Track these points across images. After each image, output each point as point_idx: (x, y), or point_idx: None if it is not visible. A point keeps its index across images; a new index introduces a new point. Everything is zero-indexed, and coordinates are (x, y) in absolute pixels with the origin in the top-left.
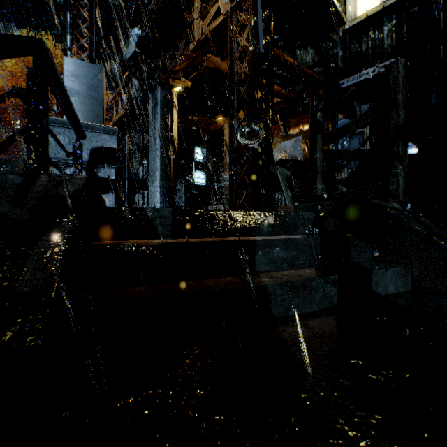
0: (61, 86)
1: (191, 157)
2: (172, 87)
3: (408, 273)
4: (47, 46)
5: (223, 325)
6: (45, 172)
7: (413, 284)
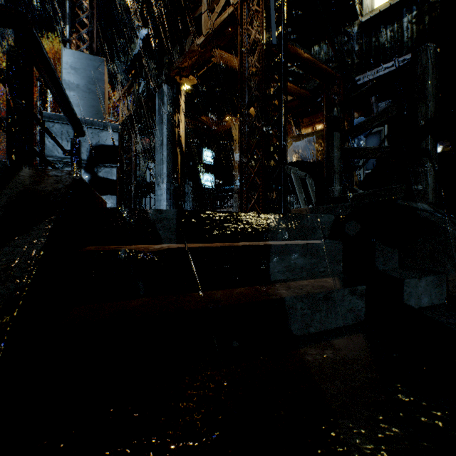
0: (52, 72)
1: (199, 159)
2: (179, 85)
3: (444, 283)
4: (30, 21)
5: (235, 346)
6: (27, 167)
7: (449, 295)
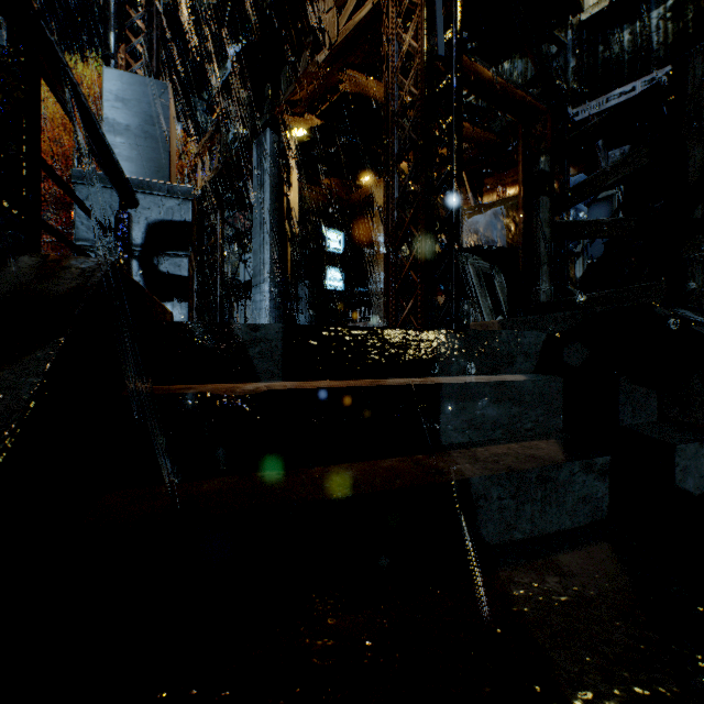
0: (77, 96)
1: (320, 245)
2: (289, 130)
3: None
4: (34, 3)
5: (383, 565)
6: (29, 252)
7: None
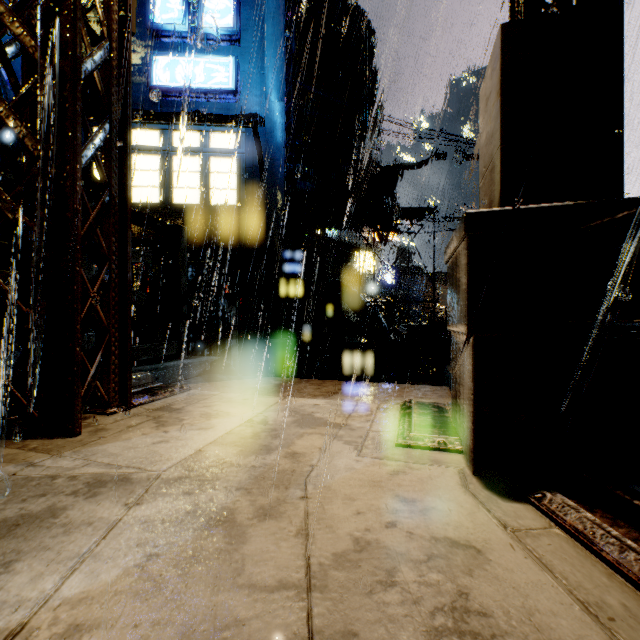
0: None
1: None
2: None
3: None
4: None
5: None
6: None
7: None
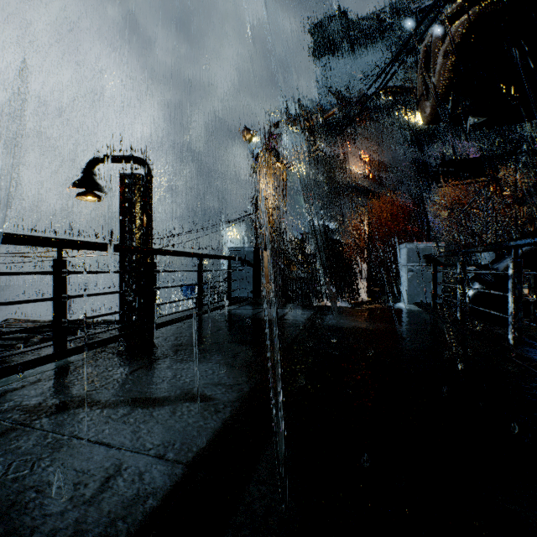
0: None
1: None
2: None
3: None
4: None
5: None
6: None
7: None
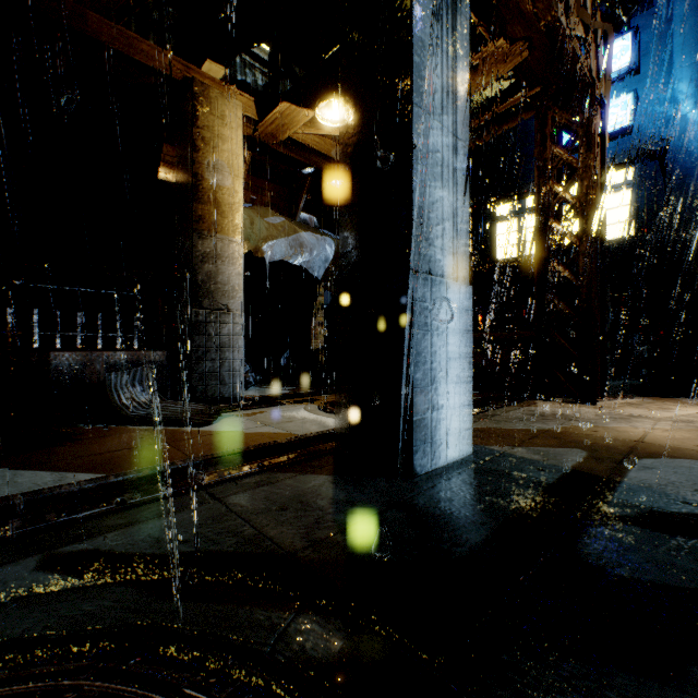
0: None
1: None
2: None
3: None
4: None
5: None
6: None
7: None
